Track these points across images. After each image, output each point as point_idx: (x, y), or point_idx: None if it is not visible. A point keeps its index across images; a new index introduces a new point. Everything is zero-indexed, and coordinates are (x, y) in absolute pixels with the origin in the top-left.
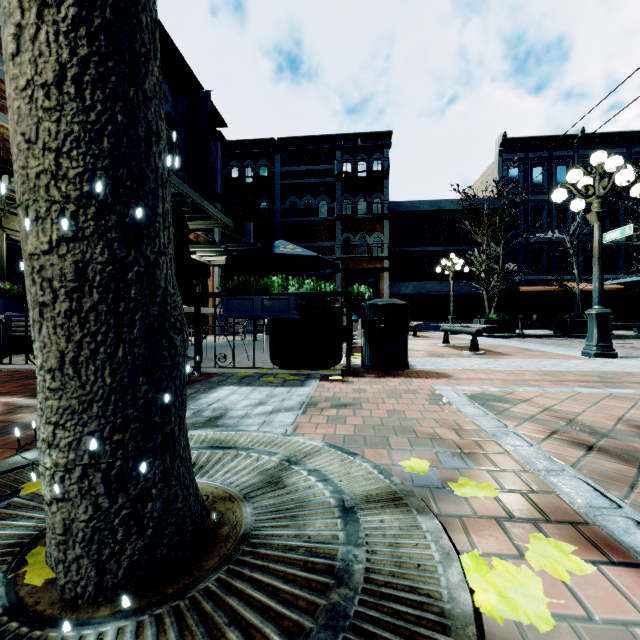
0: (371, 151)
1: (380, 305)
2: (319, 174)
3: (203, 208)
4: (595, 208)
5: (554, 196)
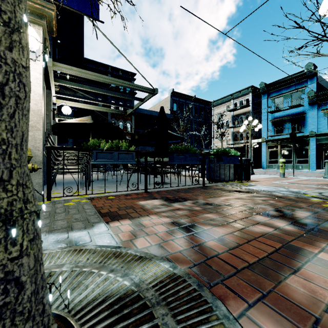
0: (126, 80)
1: (248, 160)
2: (98, 83)
3: (138, 106)
4: (250, 132)
5: (243, 127)
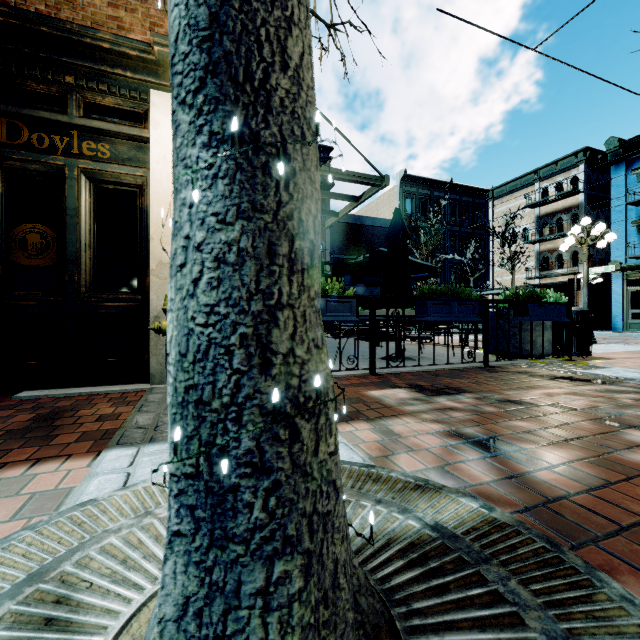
0: None
1: (585, 312)
2: None
3: (347, 211)
4: (585, 252)
5: (568, 241)
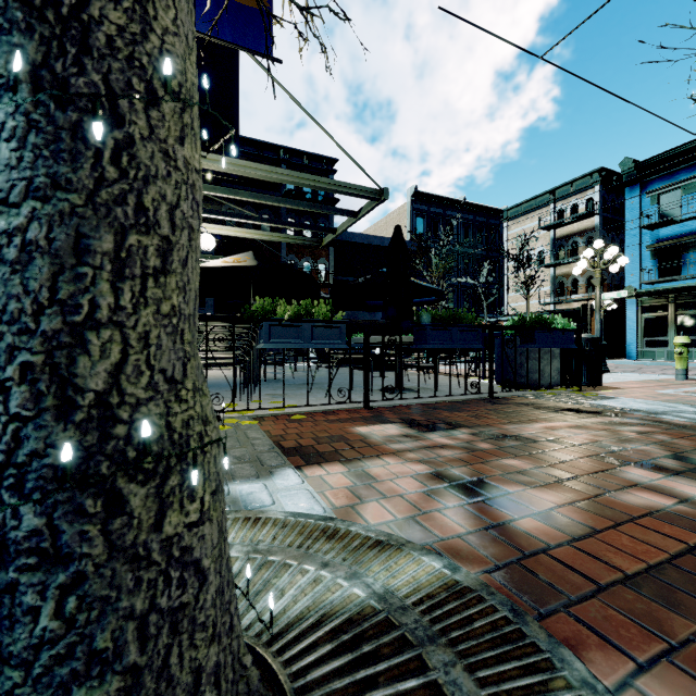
0: (317, 174)
1: (595, 339)
2: (262, 184)
3: (345, 227)
4: (598, 276)
5: (581, 265)
